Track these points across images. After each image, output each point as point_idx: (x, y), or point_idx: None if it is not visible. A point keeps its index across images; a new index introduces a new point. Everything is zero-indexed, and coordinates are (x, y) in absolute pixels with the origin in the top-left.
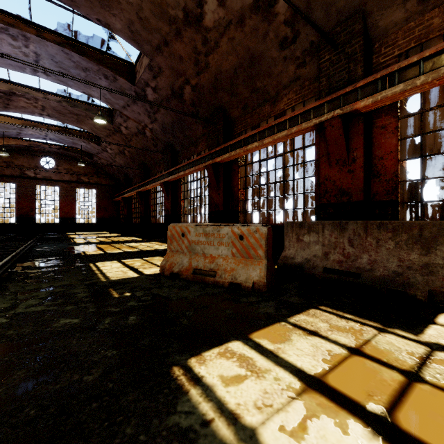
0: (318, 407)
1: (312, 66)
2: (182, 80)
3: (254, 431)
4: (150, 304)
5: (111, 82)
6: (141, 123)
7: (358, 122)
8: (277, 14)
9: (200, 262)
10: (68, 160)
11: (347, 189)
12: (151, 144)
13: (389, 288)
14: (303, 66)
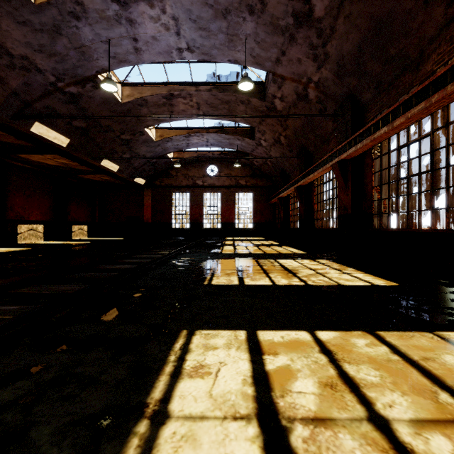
0: None
1: None
2: None
3: None
4: None
5: (258, 17)
6: (301, 79)
7: None
8: None
9: None
10: (228, 165)
11: None
12: (316, 112)
13: None
14: None
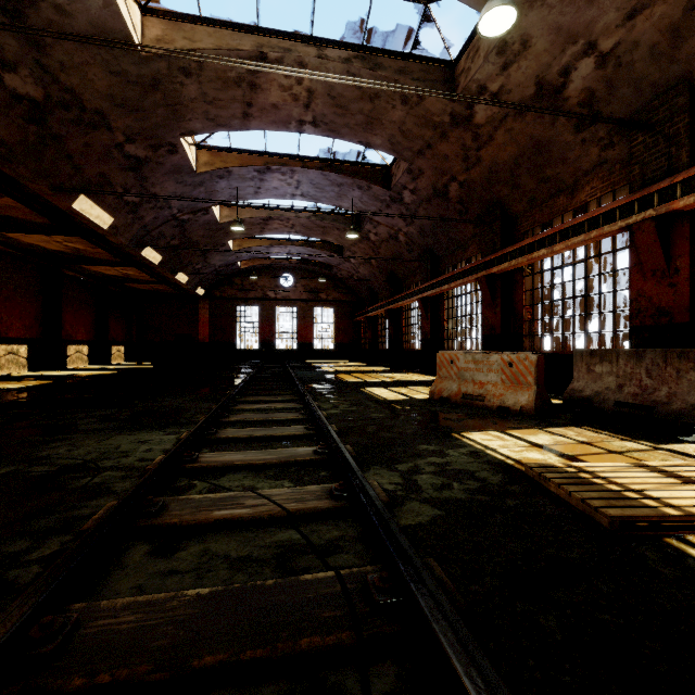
0: (534, 450)
1: (623, 147)
2: (447, 177)
3: (494, 449)
4: (428, 413)
5: (364, 191)
6: (393, 227)
7: (682, 222)
8: (567, 99)
9: (469, 388)
10: (306, 275)
11: (668, 308)
12: (405, 250)
13: (688, 424)
14: (610, 148)
